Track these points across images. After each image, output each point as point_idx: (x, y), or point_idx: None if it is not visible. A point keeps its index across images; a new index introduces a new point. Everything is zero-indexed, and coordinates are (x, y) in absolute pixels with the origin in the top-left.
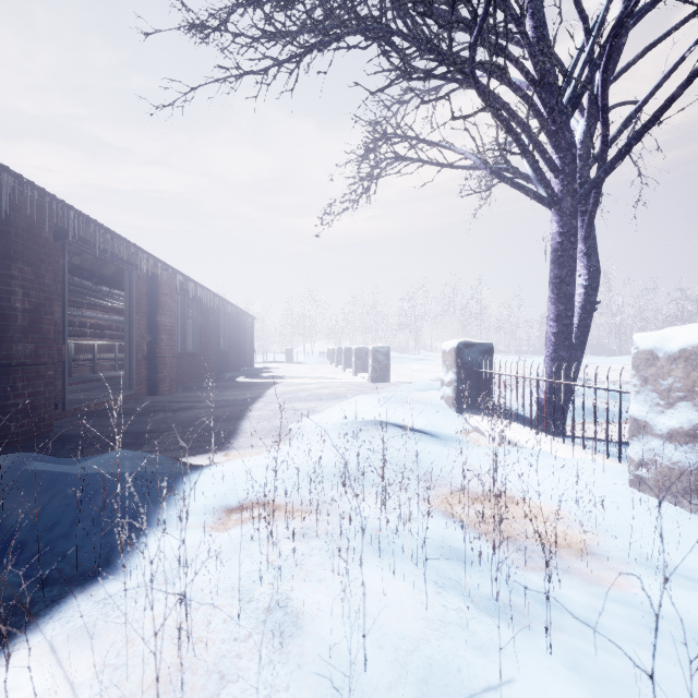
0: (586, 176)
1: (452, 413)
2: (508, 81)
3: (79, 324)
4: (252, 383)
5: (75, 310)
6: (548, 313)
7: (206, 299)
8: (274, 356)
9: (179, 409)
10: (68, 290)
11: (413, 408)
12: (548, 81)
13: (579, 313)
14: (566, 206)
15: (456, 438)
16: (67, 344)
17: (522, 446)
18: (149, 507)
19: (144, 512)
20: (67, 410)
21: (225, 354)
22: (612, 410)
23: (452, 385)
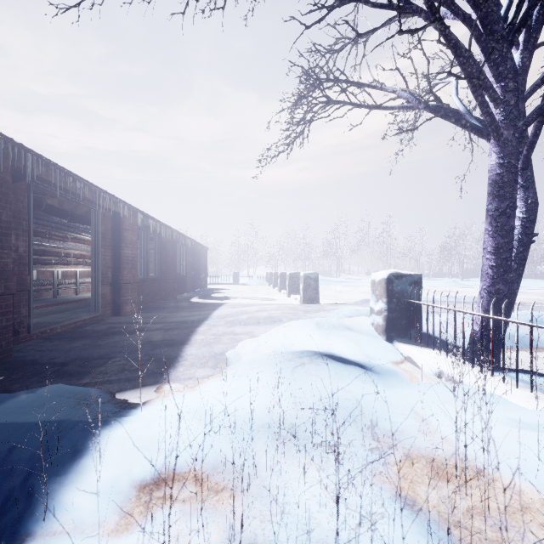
0: (521, 108)
1: (382, 342)
2: (451, 3)
3: (64, 254)
4: (202, 303)
5: (61, 243)
6: (484, 246)
7: (166, 233)
8: (223, 278)
9: (133, 331)
10: (50, 227)
11: (345, 336)
12: (489, 7)
13: (516, 245)
14: (507, 136)
15: (391, 372)
16: (31, 274)
17: (466, 385)
18: (43, 487)
19: (34, 494)
20: (32, 333)
21: (183, 279)
22: (536, 338)
23: (382, 314)
